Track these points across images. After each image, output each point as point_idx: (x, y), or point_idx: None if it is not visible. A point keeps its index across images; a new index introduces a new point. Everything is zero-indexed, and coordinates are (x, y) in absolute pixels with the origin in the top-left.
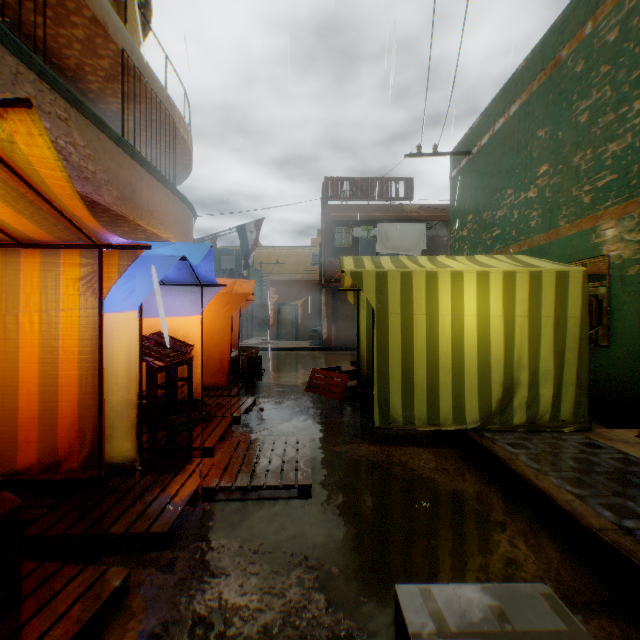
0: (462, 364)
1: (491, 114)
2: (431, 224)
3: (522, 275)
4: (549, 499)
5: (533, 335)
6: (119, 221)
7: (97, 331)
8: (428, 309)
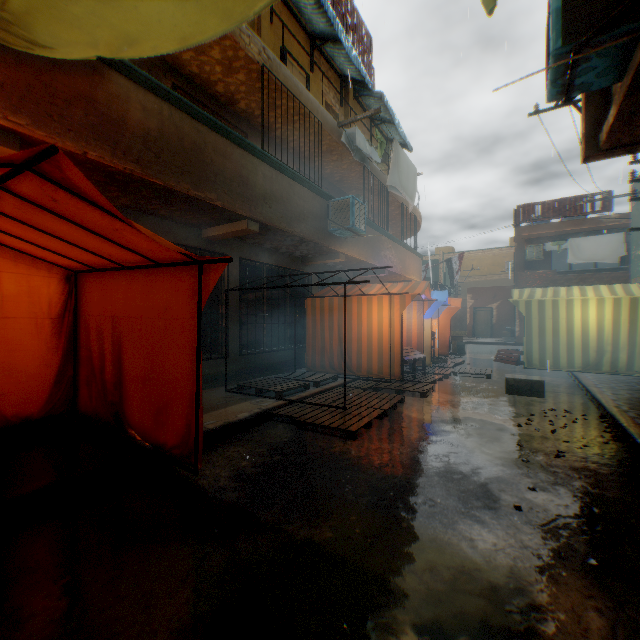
0: (571, 341)
1: None
2: None
3: (607, 300)
4: (579, 381)
5: (613, 329)
6: (397, 276)
7: (421, 324)
8: (552, 316)
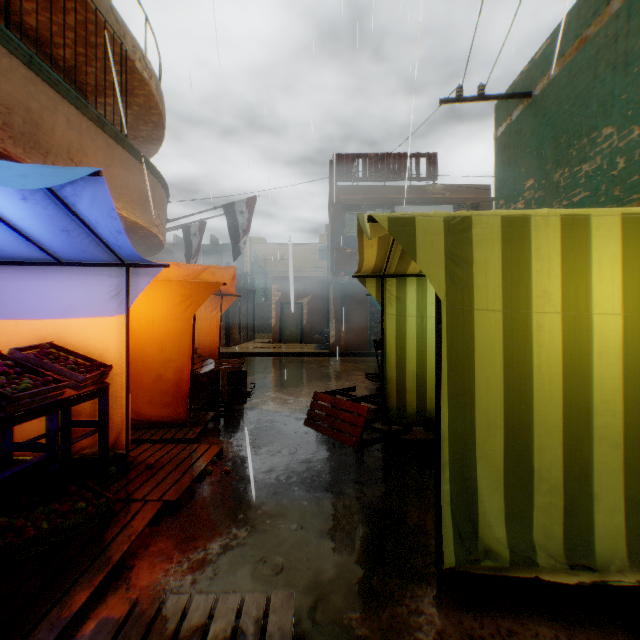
0: None
1: (569, 29)
2: (458, 208)
3: None
4: None
5: None
6: None
7: None
8: (566, 300)
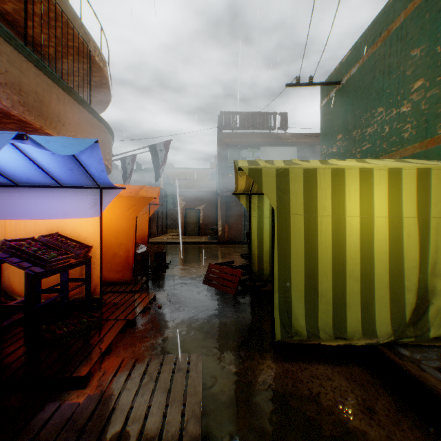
0: (371, 270)
1: (360, 47)
2: (300, 148)
3: (437, 172)
4: None
5: None
6: (28, 129)
7: None
8: (334, 210)
